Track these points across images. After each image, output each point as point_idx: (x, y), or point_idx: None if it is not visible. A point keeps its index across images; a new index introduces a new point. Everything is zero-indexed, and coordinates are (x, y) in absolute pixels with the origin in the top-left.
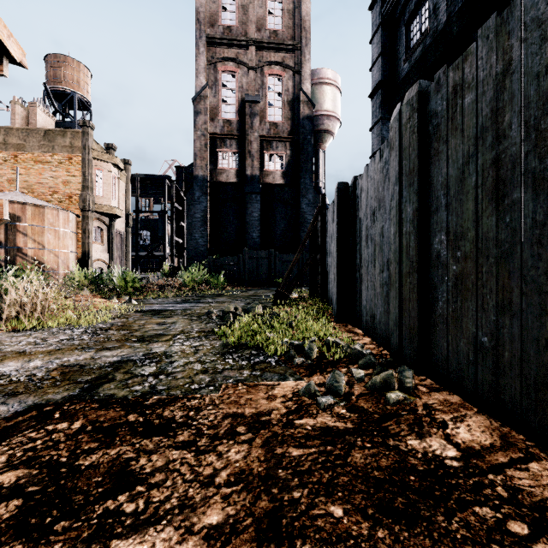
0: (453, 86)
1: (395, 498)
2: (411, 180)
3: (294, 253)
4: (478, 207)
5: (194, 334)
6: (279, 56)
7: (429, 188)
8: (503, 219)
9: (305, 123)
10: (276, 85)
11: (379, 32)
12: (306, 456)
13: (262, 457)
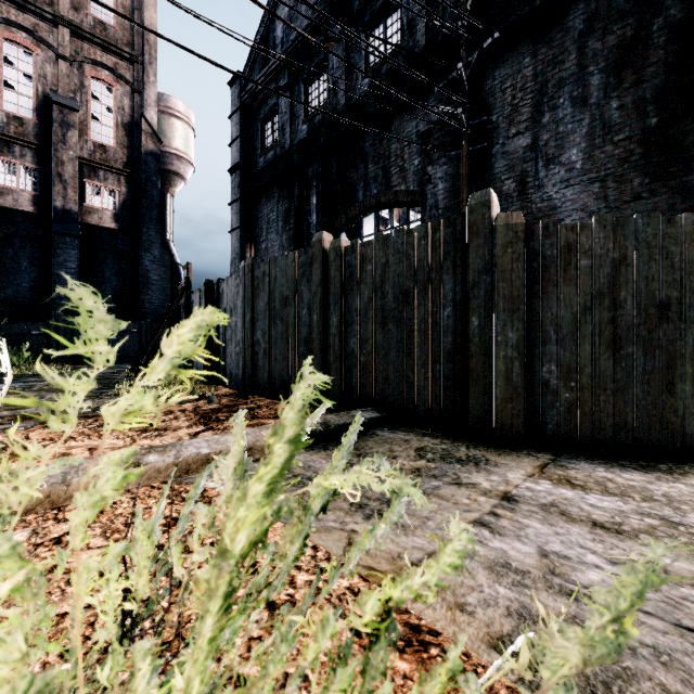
0: (263, 271)
1: (236, 411)
2: (249, 303)
3: (132, 320)
4: (270, 323)
5: (84, 398)
6: (110, 59)
7: (256, 309)
8: (275, 329)
9: (149, 160)
10: (104, 95)
11: (238, 114)
12: (207, 411)
13: (191, 413)
